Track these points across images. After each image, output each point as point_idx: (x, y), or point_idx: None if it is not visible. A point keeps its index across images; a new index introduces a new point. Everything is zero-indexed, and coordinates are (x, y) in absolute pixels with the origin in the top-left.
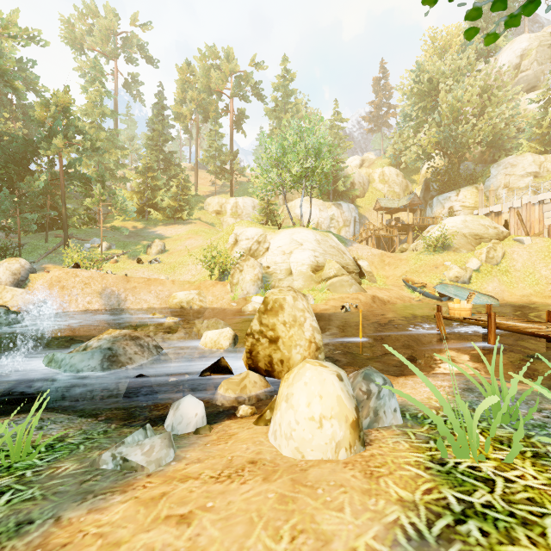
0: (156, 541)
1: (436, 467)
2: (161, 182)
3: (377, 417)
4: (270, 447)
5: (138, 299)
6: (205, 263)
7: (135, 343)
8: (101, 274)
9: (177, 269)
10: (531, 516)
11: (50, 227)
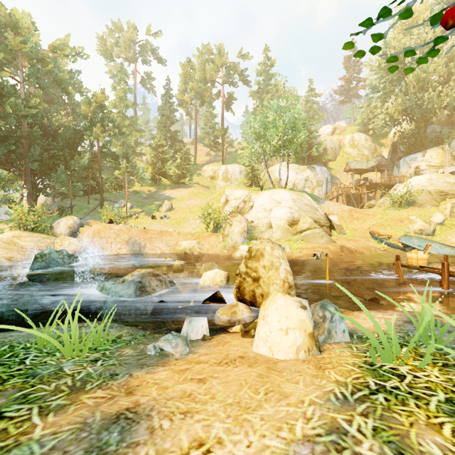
0: (187, 388)
1: (367, 367)
2: (168, 156)
3: (330, 335)
4: (253, 350)
5: (153, 246)
6: (202, 218)
7: (156, 279)
8: (127, 227)
9: (181, 223)
10: (423, 395)
11: (90, 192)
